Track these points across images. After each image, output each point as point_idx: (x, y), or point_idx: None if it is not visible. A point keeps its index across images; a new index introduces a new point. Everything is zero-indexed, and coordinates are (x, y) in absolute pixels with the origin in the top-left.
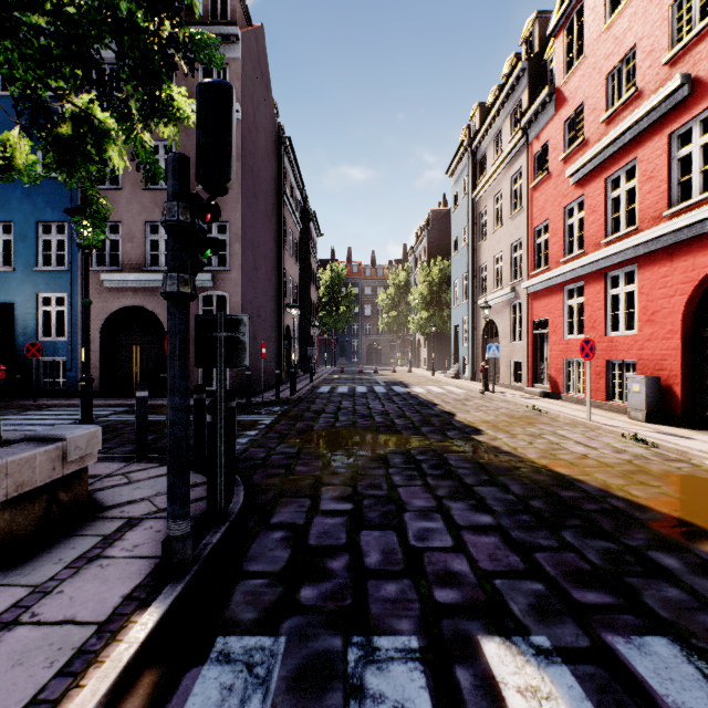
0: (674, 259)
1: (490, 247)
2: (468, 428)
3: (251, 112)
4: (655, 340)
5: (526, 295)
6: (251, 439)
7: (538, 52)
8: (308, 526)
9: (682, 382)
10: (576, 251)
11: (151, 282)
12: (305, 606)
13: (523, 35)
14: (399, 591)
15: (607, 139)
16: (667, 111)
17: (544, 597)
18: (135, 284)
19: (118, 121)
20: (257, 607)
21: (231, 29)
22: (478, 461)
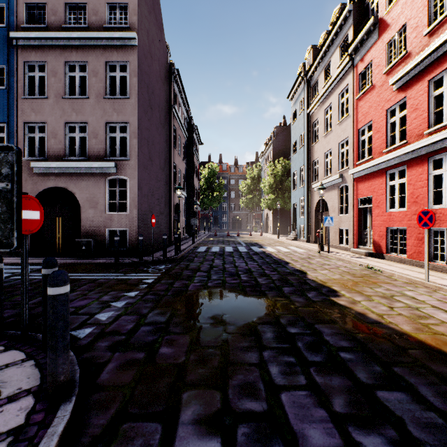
0: None
1: (321, 146)
2: (323, 288)
3: (147, 43)
4: None
5: (351, 180)
6: (128, 303)
7: None
8: None
9: None
10: (398, 143)
11: (69, 169)
12: None
13: None
14: None
15: (432, 46)
16: None
17: None
18: (57, 170)
19: None
20: None
21: None
22: (355, 337)
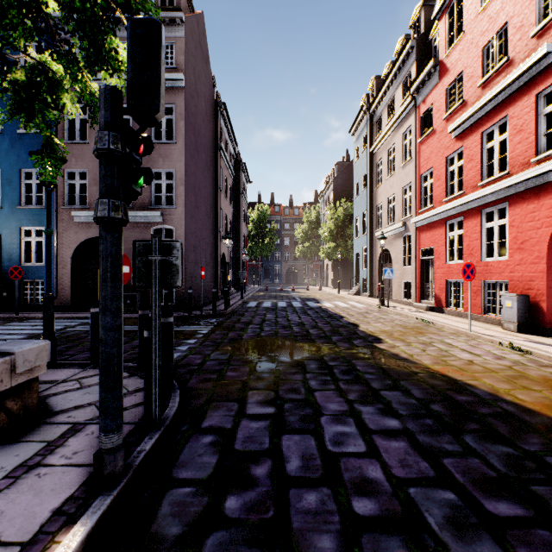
0: (541, 197)
1: (385, 190)
2: (370, 337)
3: (193, 81)
4: (524, 264)
5: (414, 229)
6: (190, 347)
7: (424, 33)
8: (235, 430)
9: (547, 299)
10: (457, 192)
11: None
12: (229, 519)
13: (412, 20)
14: (319, 501)
15: (483, 100)
16: (535, 75)
17: (458, 509)
18: None
19: (64, 66)
20: (182, 520)
21: (177, 13)
22: (381, 367)
